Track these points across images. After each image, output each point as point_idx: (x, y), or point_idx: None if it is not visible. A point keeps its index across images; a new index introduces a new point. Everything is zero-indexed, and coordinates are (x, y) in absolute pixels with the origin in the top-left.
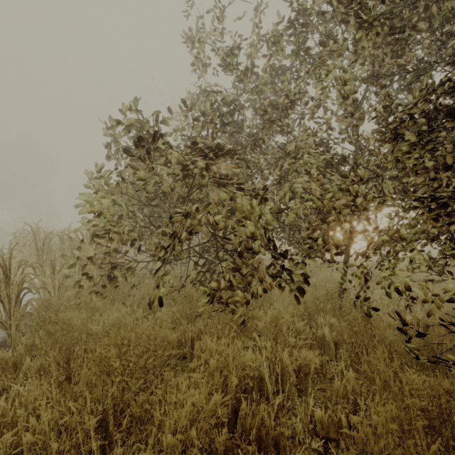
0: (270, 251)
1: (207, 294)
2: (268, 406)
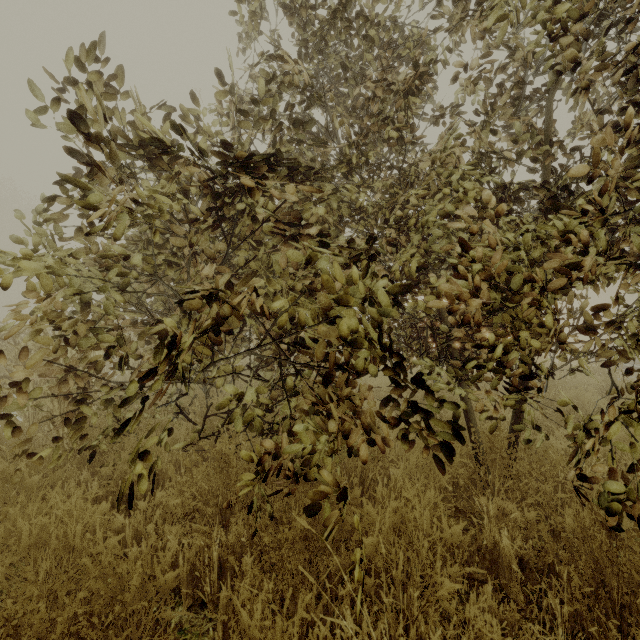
0: (387, 372)
1: (256, 462)
2: None
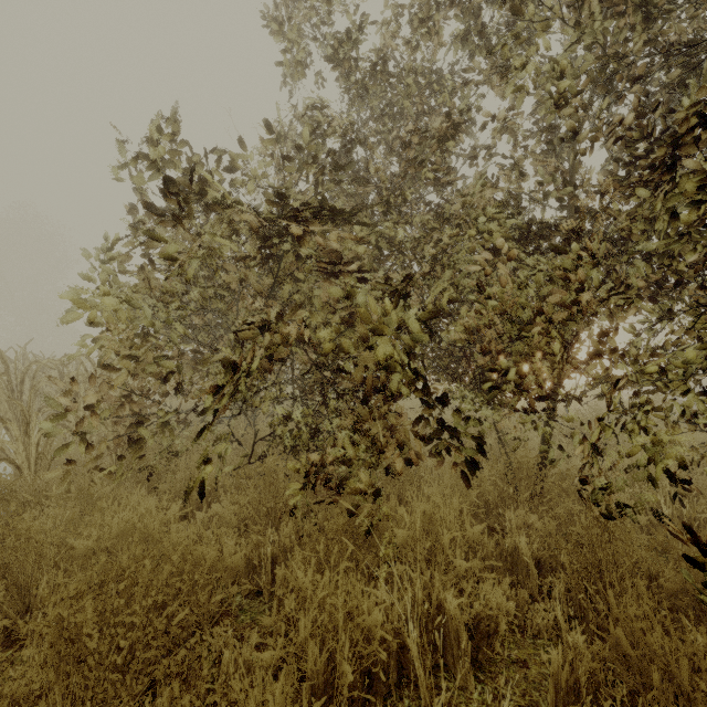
0: (418, 393)
1: (303, 473)
2: (417, 705)
